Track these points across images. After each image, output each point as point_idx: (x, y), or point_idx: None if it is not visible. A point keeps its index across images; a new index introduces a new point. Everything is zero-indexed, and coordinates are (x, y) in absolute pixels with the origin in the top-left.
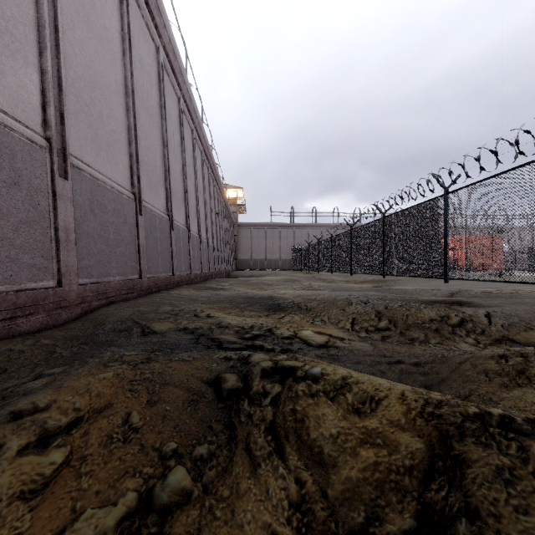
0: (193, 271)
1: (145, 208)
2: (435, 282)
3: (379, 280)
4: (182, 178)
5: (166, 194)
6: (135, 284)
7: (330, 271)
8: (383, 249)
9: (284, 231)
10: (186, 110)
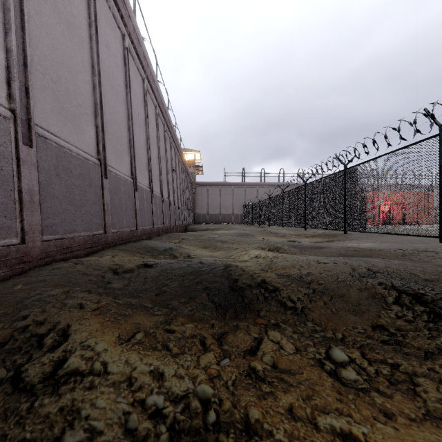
0: (141, 226)
1: (46, 140)
2: (391, 237)
3: (329, 234)
4: (127, 123)
5: (97, 133)
6: (0, 255)
7: (282, 225)
8: (345, 203)
9: (236, 190)
10: (135, 54)
